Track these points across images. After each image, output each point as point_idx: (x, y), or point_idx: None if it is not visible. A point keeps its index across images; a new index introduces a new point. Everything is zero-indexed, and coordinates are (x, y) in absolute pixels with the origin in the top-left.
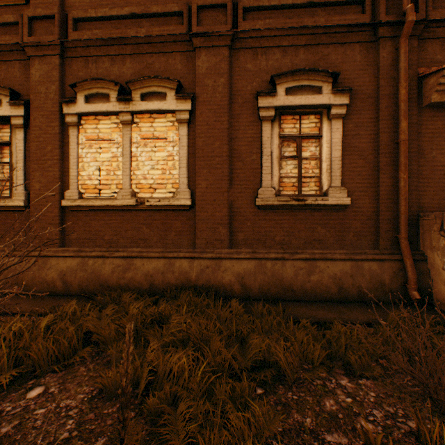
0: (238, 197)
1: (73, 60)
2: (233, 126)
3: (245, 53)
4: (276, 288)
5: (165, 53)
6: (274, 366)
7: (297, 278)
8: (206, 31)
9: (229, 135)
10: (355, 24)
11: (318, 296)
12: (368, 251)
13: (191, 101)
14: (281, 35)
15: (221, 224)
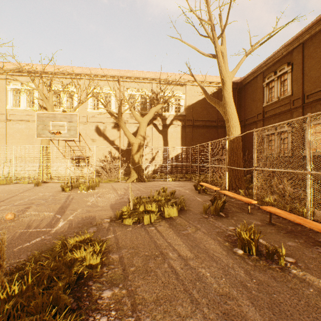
0: None
1: (306, 108)
2: None
3: None
4: None
5: None
6: None
7: None
8: None
9: None
10: None
11: None
12: None
13: None
14: None
15: None
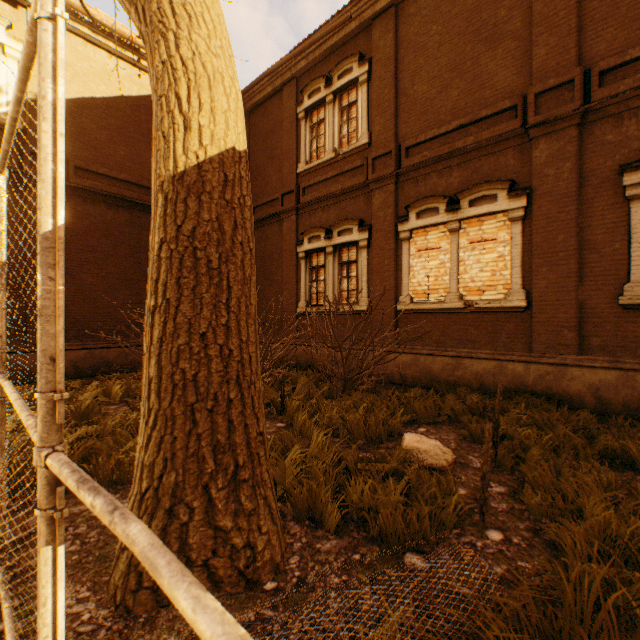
0: (591, 295)
1: (404, 183)
2: (583, 213)
3: (602, 124)
4: None
5: (495, 152)
6: (627, 462)
7: None
8: (545, 118)
9: (577, 225)
10: None
11: None
12: None
13: (526, 196)
14: None
15: (566, 327)
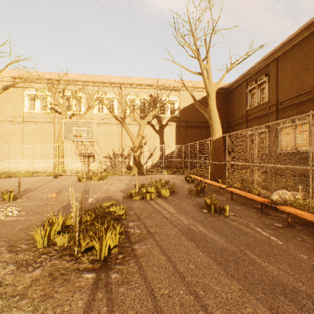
0: None
1: (279, 113)
2: None
3: None
4: None
5: (306, 104)
6: None
7: None
8: None
9: None
10: None
11: None
12: None
13: None
14: None
15: None
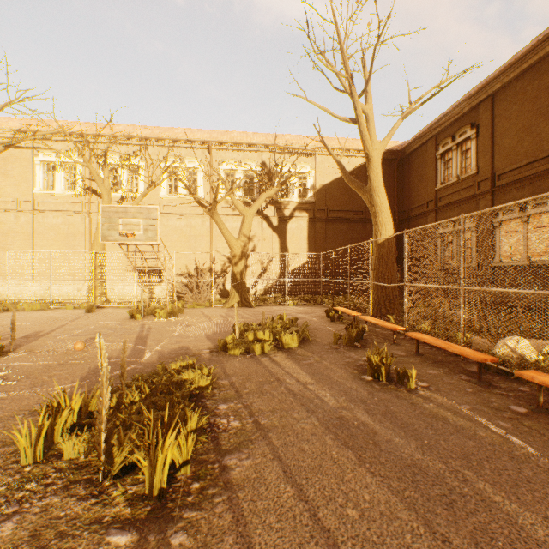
0: None
1: (497, 195)
2: None
3: None
4: None
5: (548, 177)
6: None
7: None
8: None
9: None
10: None
11: None
12: None
13: None
14: None
15: None
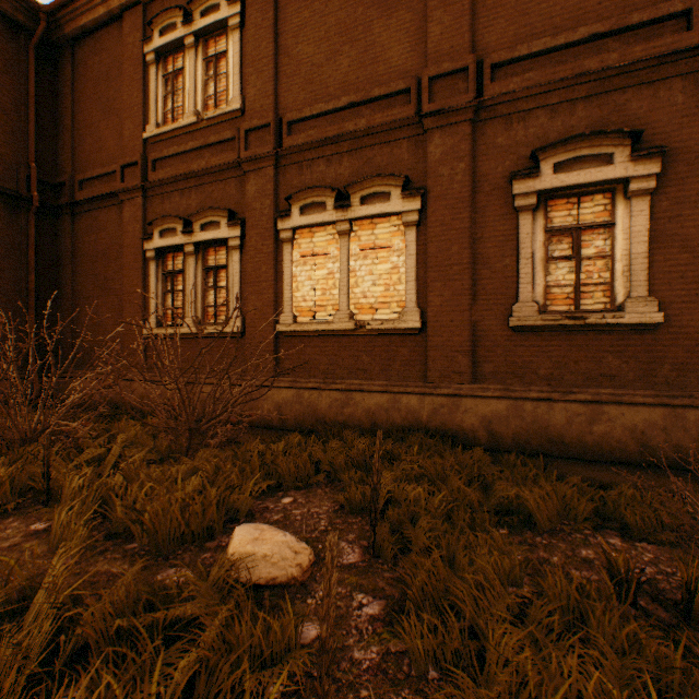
0: (484, 316)
1: (286, 169)
2: (476, 223)
3: (494, 124)
4: (538, 439)
5: (389, 142)
6: (524, 516)
7: (570, 427)
8: (440, 108)
9: (470, 235)
10: (672, 51)
11: (604, 455)
12: (697, 393)
13: (421, 197)
14: (547, 91)
15: (460, 351)
